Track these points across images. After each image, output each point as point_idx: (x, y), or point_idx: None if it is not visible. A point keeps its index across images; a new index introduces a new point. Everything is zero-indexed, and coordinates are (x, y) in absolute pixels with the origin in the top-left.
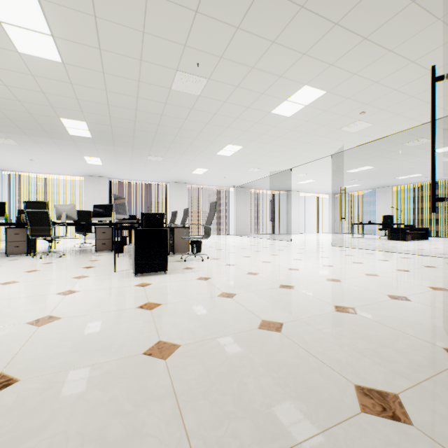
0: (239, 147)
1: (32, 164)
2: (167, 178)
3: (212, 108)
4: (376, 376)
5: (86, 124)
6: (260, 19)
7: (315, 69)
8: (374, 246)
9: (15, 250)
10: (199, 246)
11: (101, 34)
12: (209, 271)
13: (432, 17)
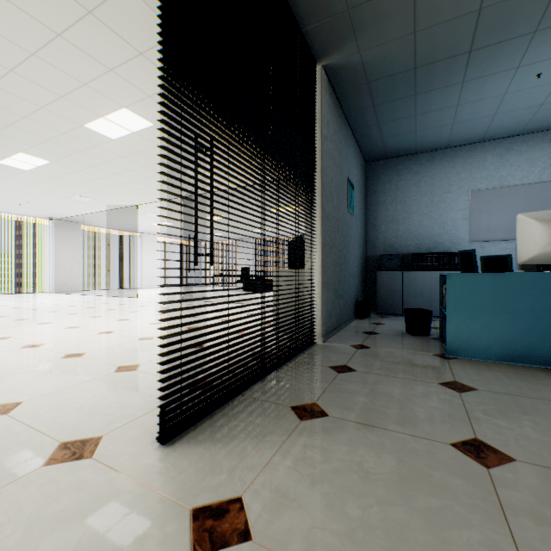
0: (44, 161)
1: None
2: None
3: None
4: (96, 427)
5: None
6: None
7: (132, 94)
8: (226, 298)
9: None
10: None
11: None
12: None
13: None
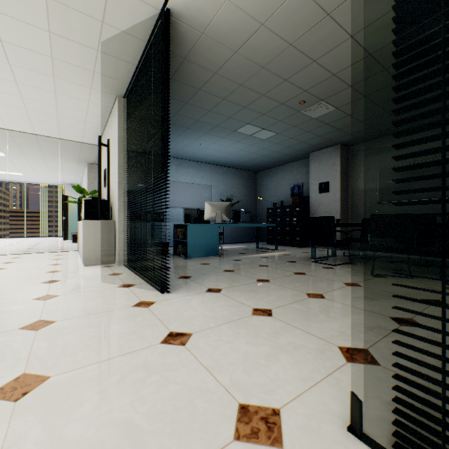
0: None
1: None
2: None
3: None
4: (129, 302)
5: None
6: None
7: None
8: None
9: None
10: None
11: None
12: None
13: (53, 74)
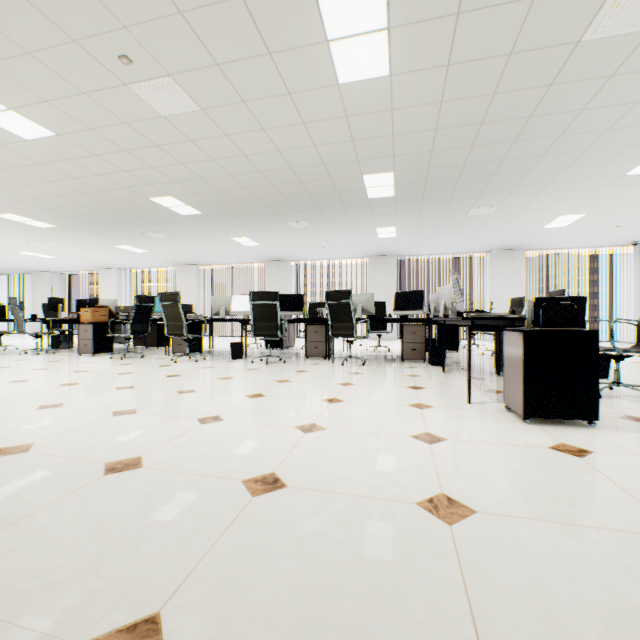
0: None
1: (318, 250)
2: (489, 244)
3: None
4: None
5: (392, 175)
6: None
7: None
8: None
9: (314, 351)
10: (602, 364)
11: None
12: None
13: None
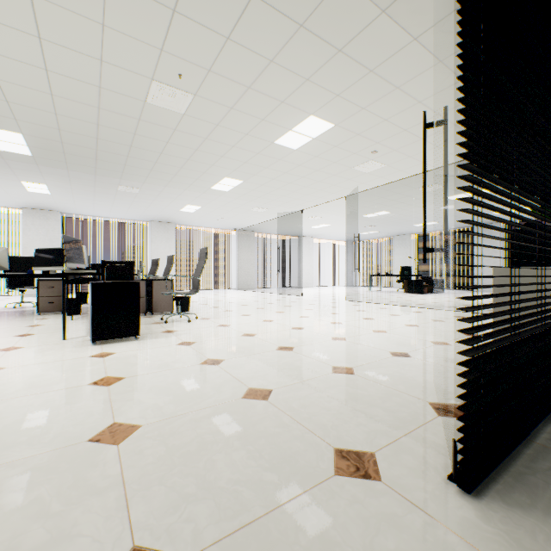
0: (239, 181)
1: None
2: (147, 215)
3: (202, 131)
4: (358, 437)
5: (23, 136)
6: (255, 33)
7: (321, 98)
8: (390, 299)
9: None
10: (186, 303)
11: (40, 18)
12: (196, 334)
13: (435, 59)
